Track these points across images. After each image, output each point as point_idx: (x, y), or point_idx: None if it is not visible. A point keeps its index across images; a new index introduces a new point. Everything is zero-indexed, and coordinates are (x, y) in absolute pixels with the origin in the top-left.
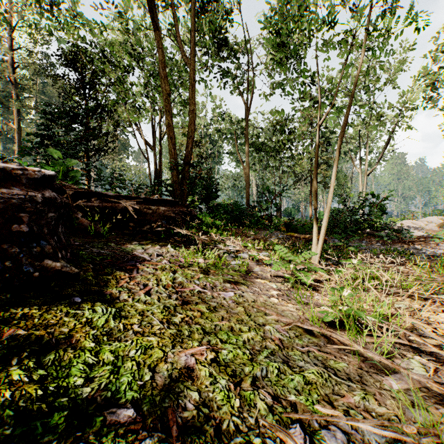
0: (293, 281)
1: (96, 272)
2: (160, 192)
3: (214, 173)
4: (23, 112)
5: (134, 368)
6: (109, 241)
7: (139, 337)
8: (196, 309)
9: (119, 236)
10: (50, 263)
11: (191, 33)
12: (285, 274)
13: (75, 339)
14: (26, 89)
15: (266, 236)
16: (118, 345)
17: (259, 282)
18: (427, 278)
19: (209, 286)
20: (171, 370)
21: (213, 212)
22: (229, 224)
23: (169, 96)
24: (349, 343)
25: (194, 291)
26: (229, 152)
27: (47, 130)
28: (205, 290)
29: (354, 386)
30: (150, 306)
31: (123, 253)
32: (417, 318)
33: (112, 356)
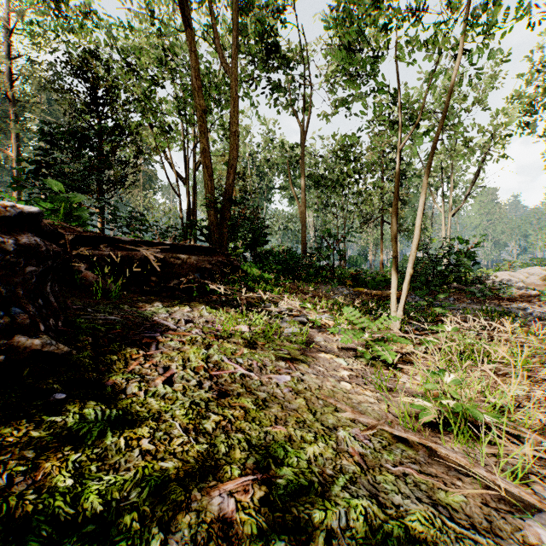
0: (370, 356)
1: (97, 350)
2: (193, 236)
3: (261, 212)
4: (25, 136)
5: (135, 526)
6: (122, 302)
7: (149, 462)
8: (238, 404)
9: (137, 294)
10: (24, 341)
11: (233, 33)
12: (358, 347)
13: (42, 472)
14: (28, 107)
15: (328, 292)
16: (112, 481)
17: (324, 357)
18: (545, 351)
19: (256, 367)
20: (196, 525)
21: (261, 262)
22: (281, 277)
23: (205, 114)
24: (466, 462)
25: (235, 374)
26: (280, 187)
27: (45, 156)
28: (251, 372)
29: (484, 540)
30: (171, 404)
31: (139, 319)
32: (545, 412)
33: (99, 504)
